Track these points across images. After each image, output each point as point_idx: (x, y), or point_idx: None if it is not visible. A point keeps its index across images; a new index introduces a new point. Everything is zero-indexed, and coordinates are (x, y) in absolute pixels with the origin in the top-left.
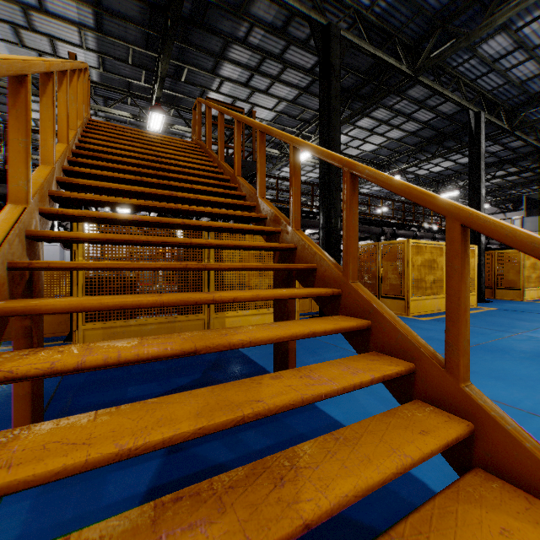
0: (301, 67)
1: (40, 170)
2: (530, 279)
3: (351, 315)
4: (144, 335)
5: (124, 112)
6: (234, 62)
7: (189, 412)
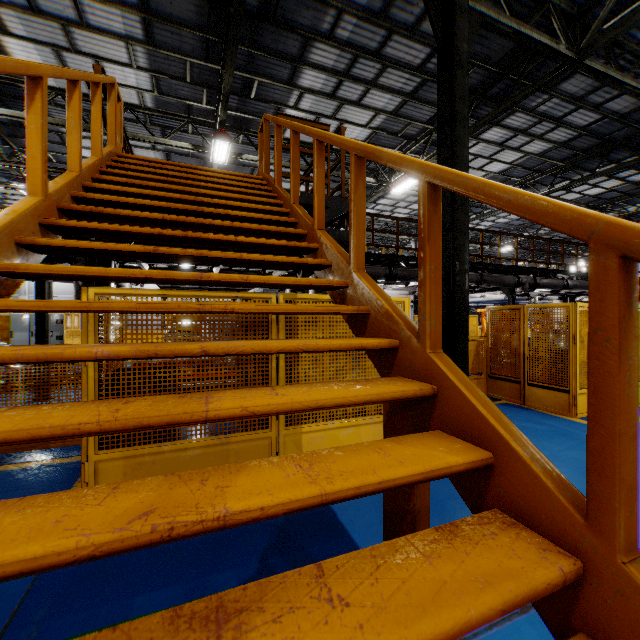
0: (407, 64)
1: None
2: None
3: None
4: (184, 464)
5: (183, 143)
6: (317, 67)
7: None
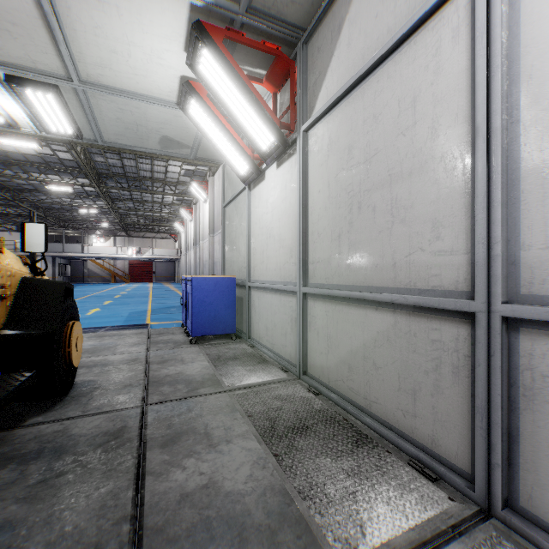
0: None
1: None
2: None
3: None
4: None
5: None
6: None
7: None
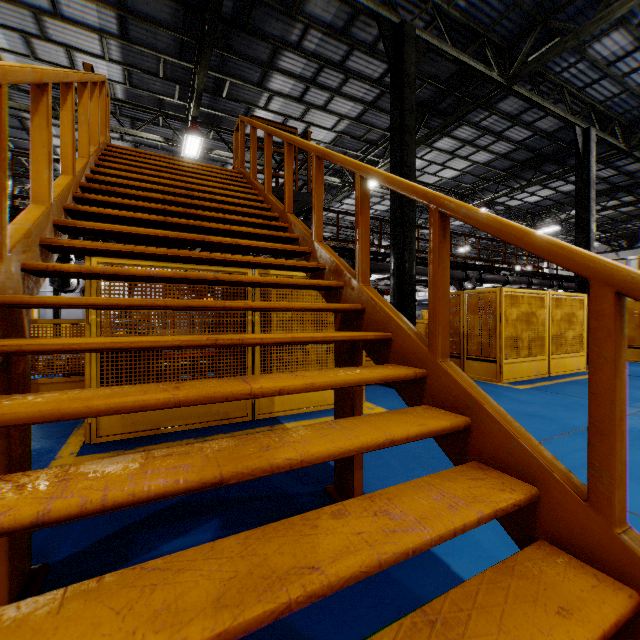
0: (367, 76)
1: (29, 211)
2: None
3: (441, 406)
4: (173, 411)
5: (155, 135)
6: (286, 73)
7: (206, 593)
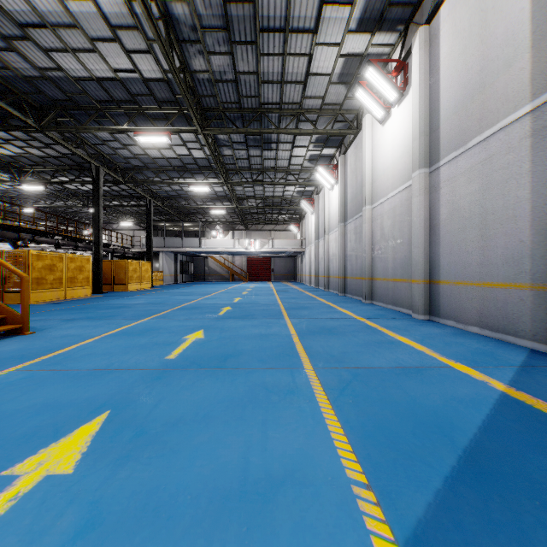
0: None
1: None
2: (134, 278)
3: None
4: None
5: None
6: None
7: None
